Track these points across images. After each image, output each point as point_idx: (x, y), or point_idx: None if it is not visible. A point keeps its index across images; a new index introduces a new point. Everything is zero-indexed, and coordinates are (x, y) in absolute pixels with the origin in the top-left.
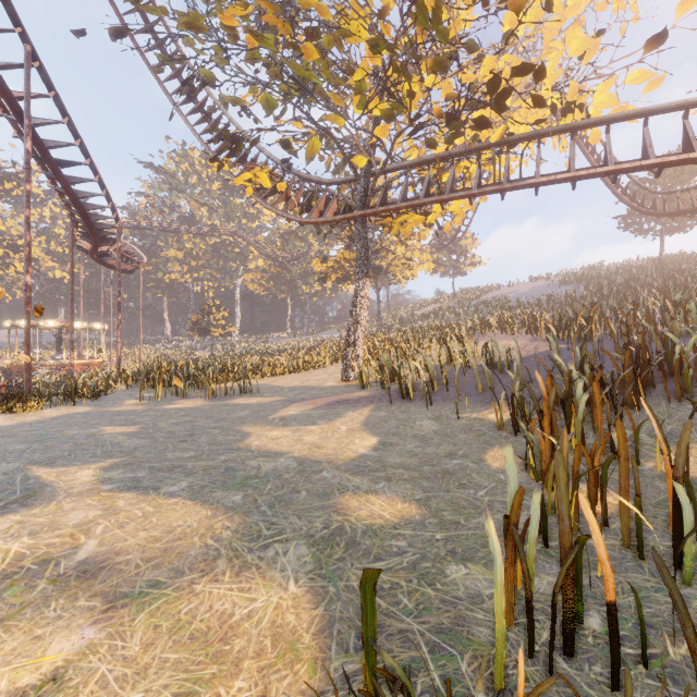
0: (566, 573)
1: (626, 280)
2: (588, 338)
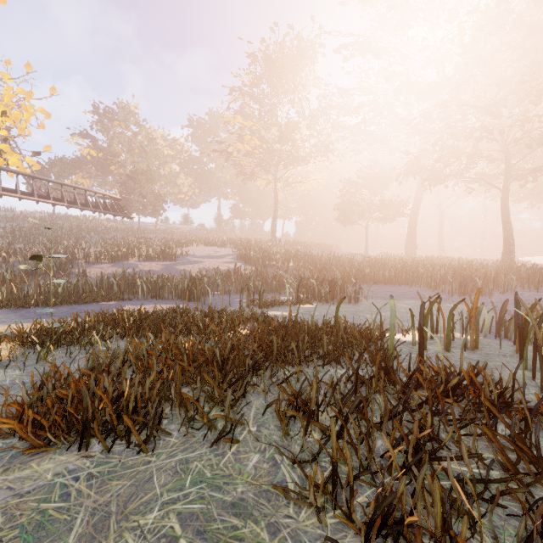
0: (10, 293)
1: (32, 228)
2: (8, 262)
